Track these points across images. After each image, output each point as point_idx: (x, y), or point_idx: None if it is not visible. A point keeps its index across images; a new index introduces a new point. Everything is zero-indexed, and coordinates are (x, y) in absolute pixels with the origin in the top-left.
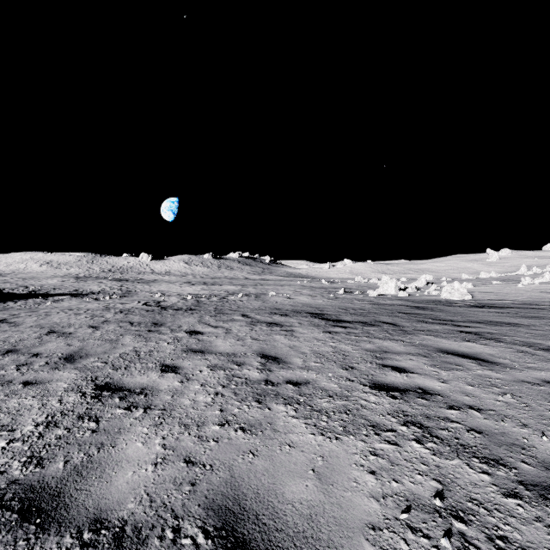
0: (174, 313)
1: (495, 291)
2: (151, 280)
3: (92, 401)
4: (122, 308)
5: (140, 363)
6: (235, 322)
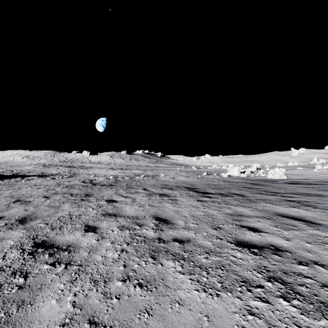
0: (100, 187)
1: (300, 174)
2: (89, 167)
3: (27, 257)
4: (68, 184)
5: (71, 224)
6: (139, 194)
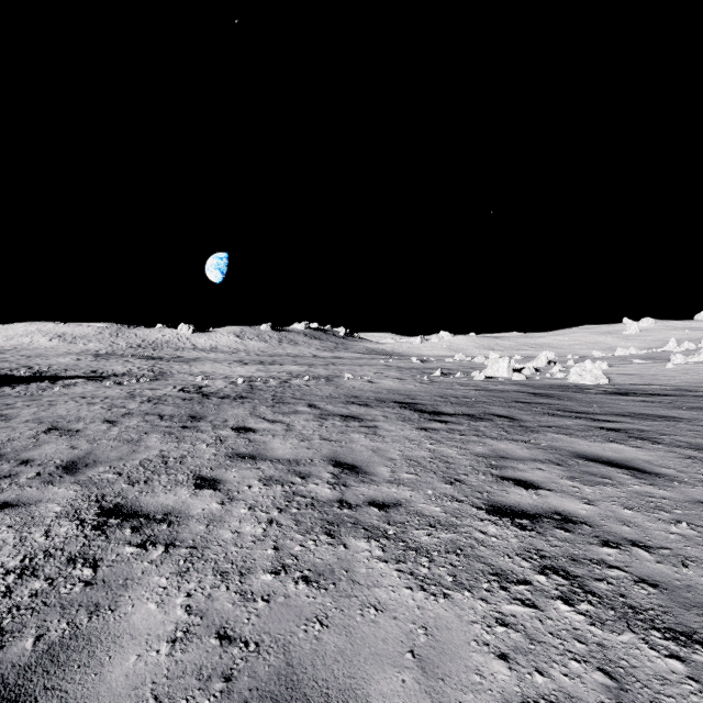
0: (218, 402)
1: (638, 373)
2: (192, 358)
3: (92, 534)
4: (151, 395)
5: (167, 474)
6: (300, 415)
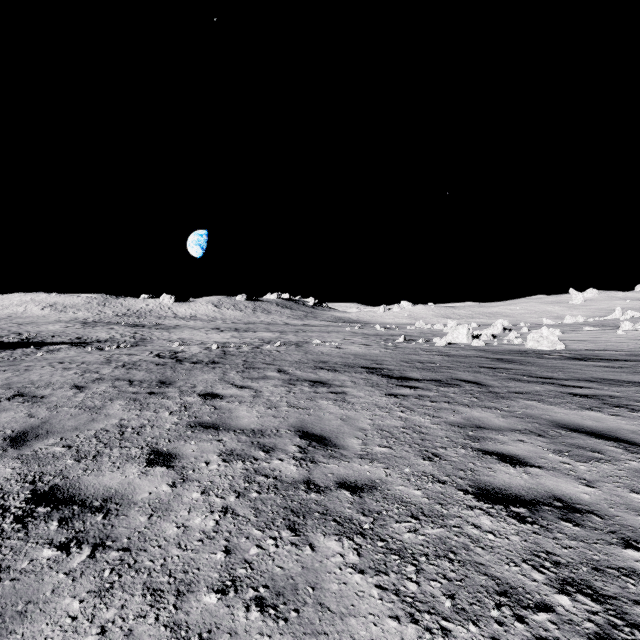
0: (190, 367)
1: (591, 339)
2: (172, 326)
3: (10, 529)
4: (127, 360)
5: (120, 447)
6: (268, 380)
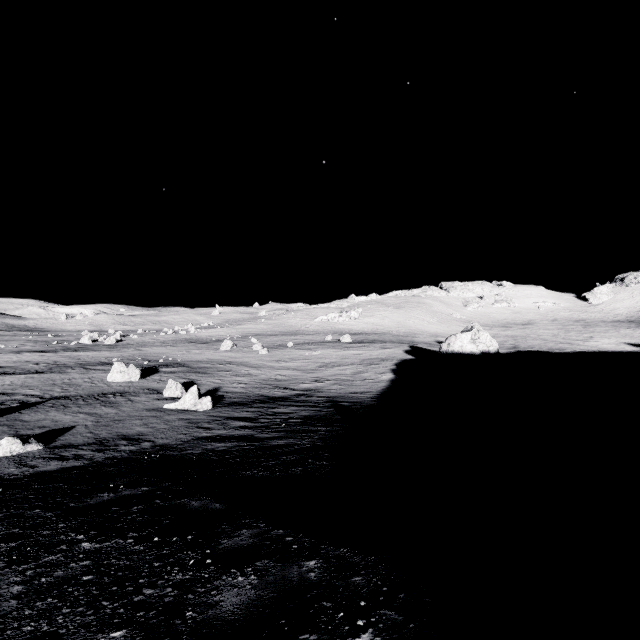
0: None
1: (138, 339)
2: None
3: None
4: None
5: None
6: None
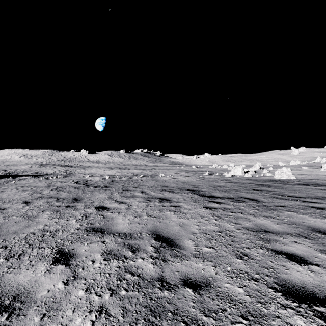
0: (93, 190)
1: (308, 173)
2: (87, 166)
3: None
4: (59, 185)
5: (38, 247)
6: (136, 198)
